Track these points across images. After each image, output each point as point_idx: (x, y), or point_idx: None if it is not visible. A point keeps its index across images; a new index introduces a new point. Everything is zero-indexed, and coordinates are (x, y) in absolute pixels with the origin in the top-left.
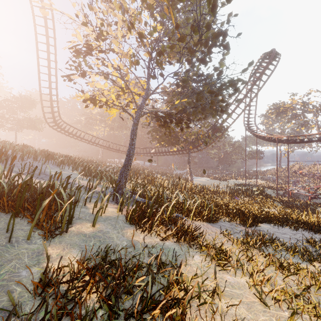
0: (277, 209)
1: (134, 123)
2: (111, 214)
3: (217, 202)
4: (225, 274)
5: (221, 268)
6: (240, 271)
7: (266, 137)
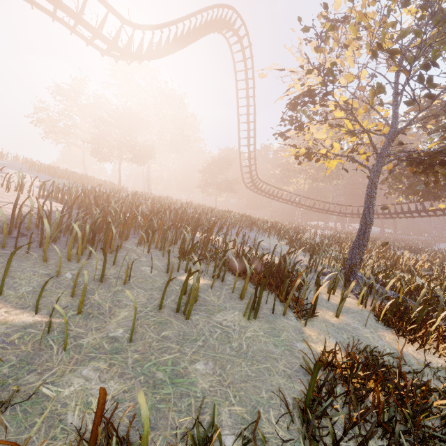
0: None
1: (371, 177)
2: (351, 306)
3: None
4: None
5: None
6: None
7: None
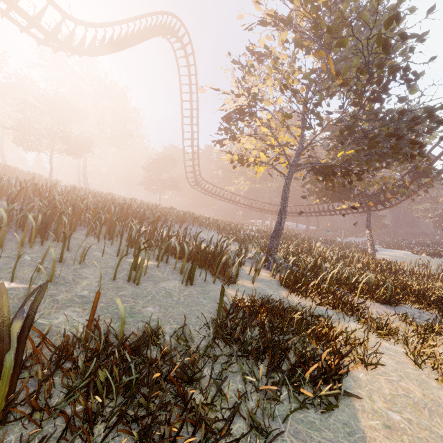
0: None
1: (285, 182)
2: (265, 278)
3: (412, 286)
4: (383, 342)
5: (380, 337)
6: (405, 345)
7: None
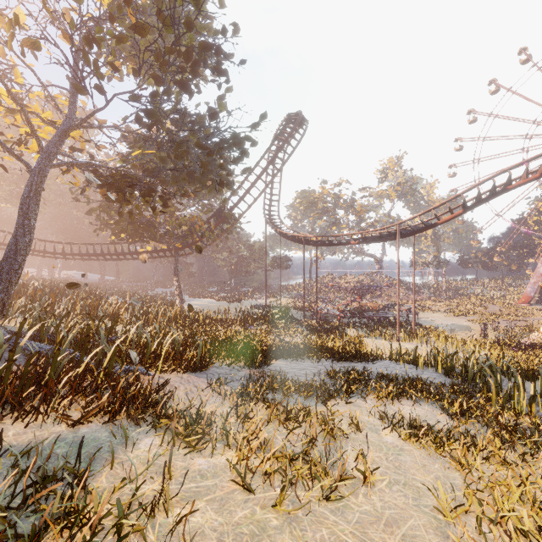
0: (302, 337)
1: (31, 179)
2: None
3: (219, 336)
4: (196, 458)
5: (191, 449)
6: (225, 444)
7: (291, 235)
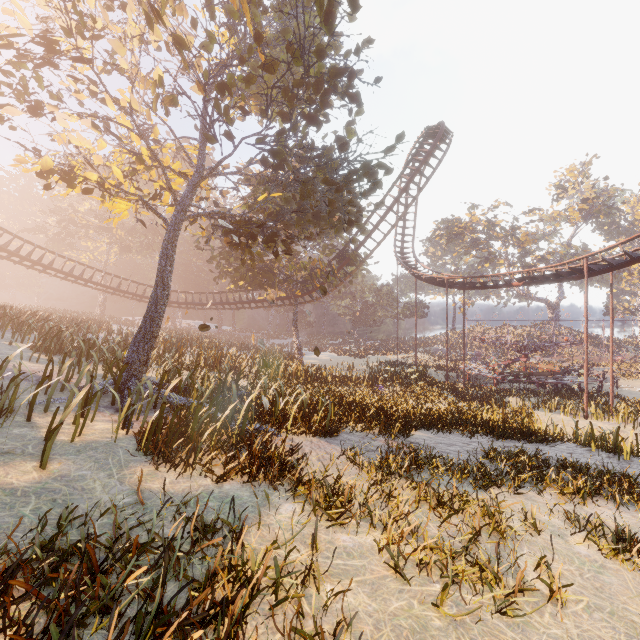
0: (446, 404)
1: (168, 233)
2: (100, 437)
3: (345, 397)
4: (339, 533)
5: (333, 522)
6: (368, 523)
7: (430, 277)
